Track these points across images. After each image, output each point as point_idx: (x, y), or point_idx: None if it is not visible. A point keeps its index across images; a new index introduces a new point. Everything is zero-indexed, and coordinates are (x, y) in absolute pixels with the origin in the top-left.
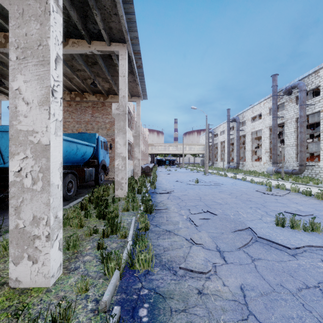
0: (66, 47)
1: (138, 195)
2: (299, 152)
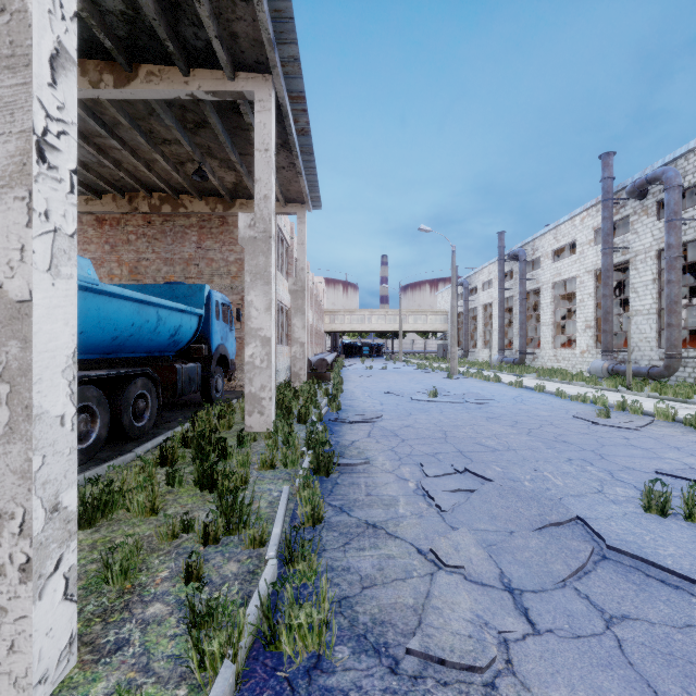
0: (133, 84)
1: (299, 426)
2: (664, 326)
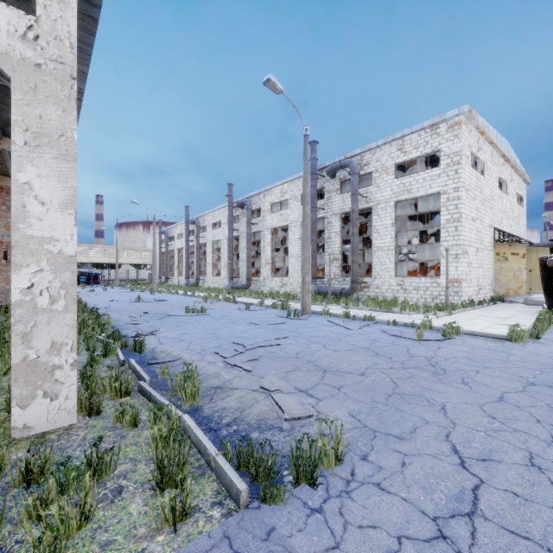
0: None
1: None
2: (246, 267)
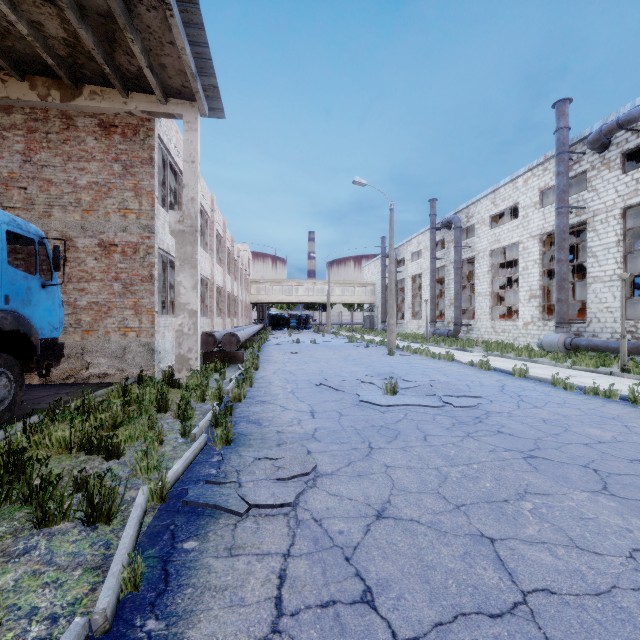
0: None
1: (84, 534)
2: None
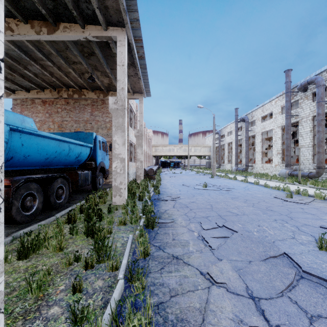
0: (56, 33)
1: (139, 202)
2: (316, 153)
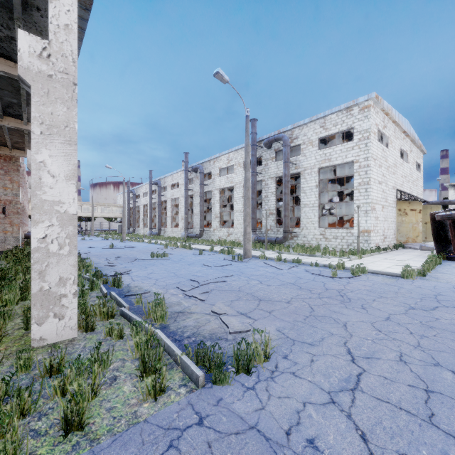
0: None
1: None
2: (199, 220)
